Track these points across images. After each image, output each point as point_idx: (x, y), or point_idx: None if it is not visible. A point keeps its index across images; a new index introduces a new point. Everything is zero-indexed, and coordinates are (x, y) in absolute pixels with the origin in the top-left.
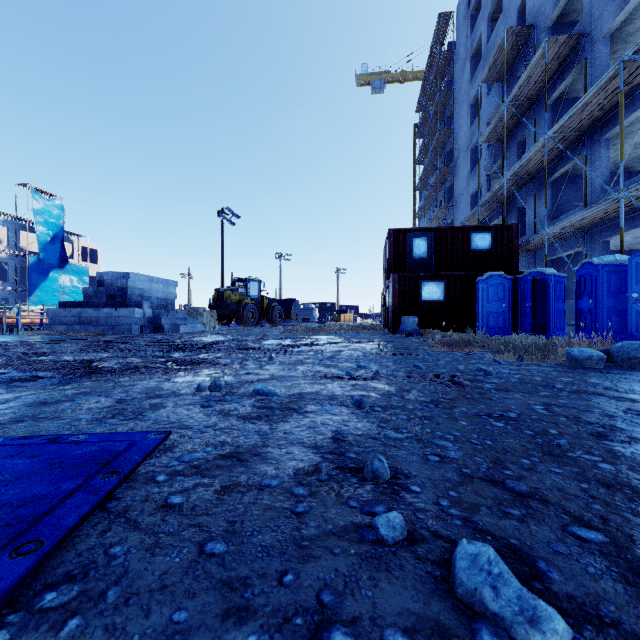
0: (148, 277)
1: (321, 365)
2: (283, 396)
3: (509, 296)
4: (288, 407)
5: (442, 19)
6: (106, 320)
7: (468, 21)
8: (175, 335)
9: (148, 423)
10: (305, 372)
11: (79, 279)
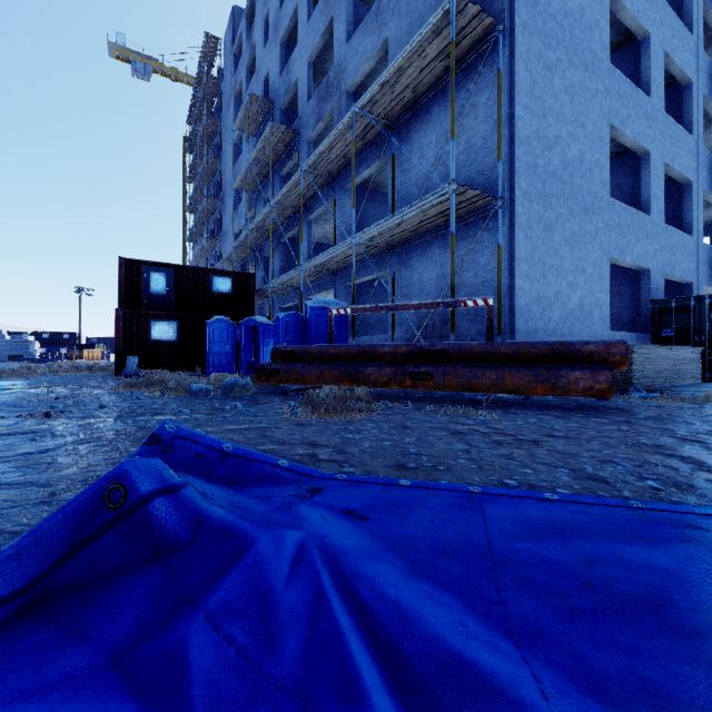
0: None
1: None
2: None
3: (232, 339)
4: None
5: (210, 40)
6: None
7: (233, 59)
8: None
9: None
10: None
11: None
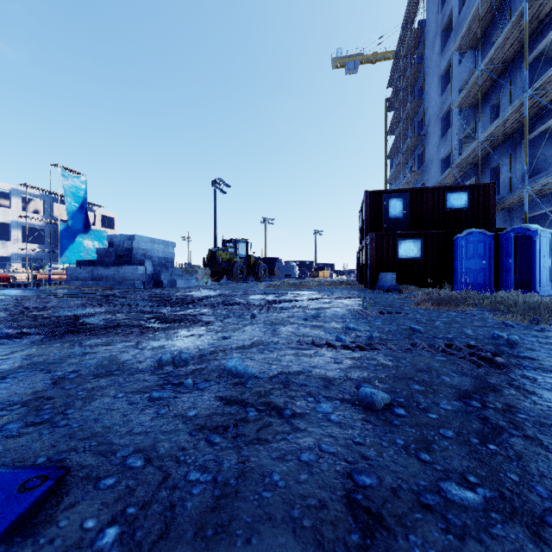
0: (150, 239)
1: (306, 326)
2: (262, 378)
3: (490, 253)
4: (268, 402)
5: None
6: (114, 276)
7: None
8: (172, 290)
9: (58, 435)
10: (289, 336)
11: (99, 242)
